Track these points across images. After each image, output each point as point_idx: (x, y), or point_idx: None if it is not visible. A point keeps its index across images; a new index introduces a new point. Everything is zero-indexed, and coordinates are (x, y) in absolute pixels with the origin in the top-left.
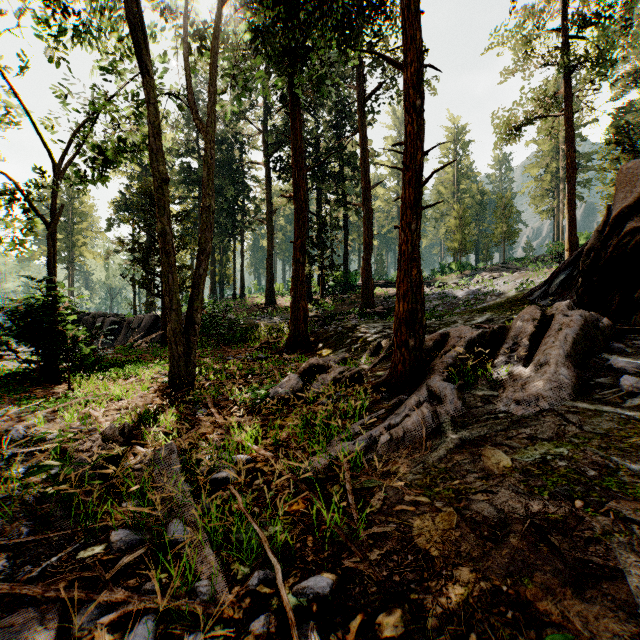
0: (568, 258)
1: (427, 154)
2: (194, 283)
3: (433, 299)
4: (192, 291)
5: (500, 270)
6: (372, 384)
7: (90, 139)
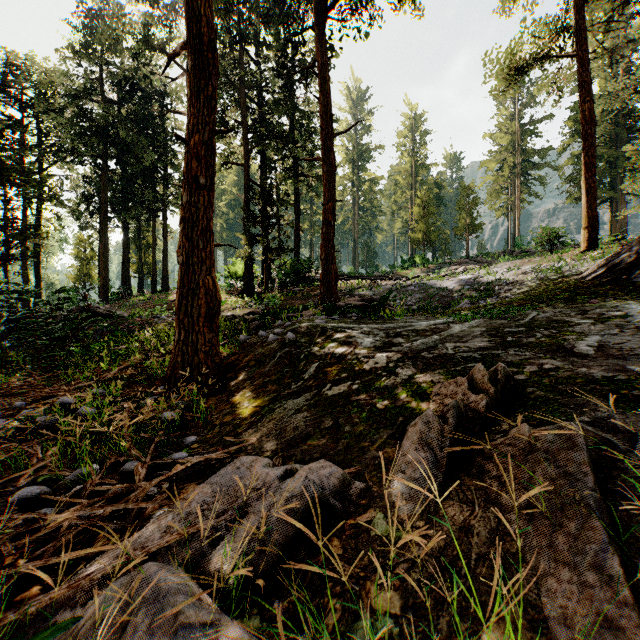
0: None
1: None
2: None
3: (413, 291)
4: None
5: (469, 264)
6: None
7: None
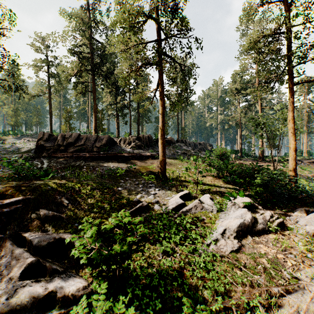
0: None
1: None
2: None
3: None
4: None
5: (34, 137)
6: None
7: None
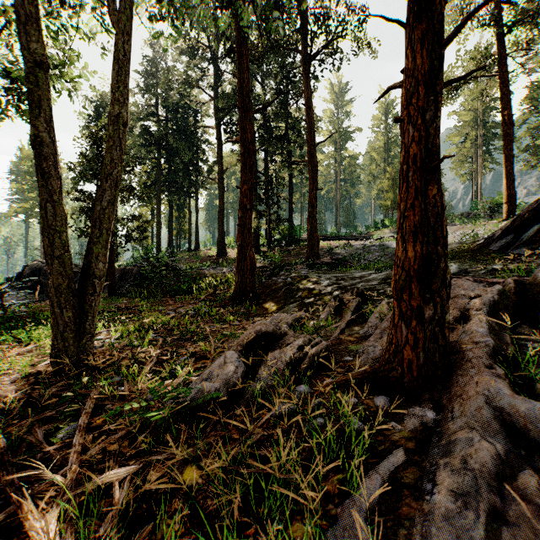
0: (532, 205)
1: (446, 2)
2: (94, 220)
3: (374, 250)
4: (91, 231)
5: None
6: (355, 375)
7: (2, 61)
